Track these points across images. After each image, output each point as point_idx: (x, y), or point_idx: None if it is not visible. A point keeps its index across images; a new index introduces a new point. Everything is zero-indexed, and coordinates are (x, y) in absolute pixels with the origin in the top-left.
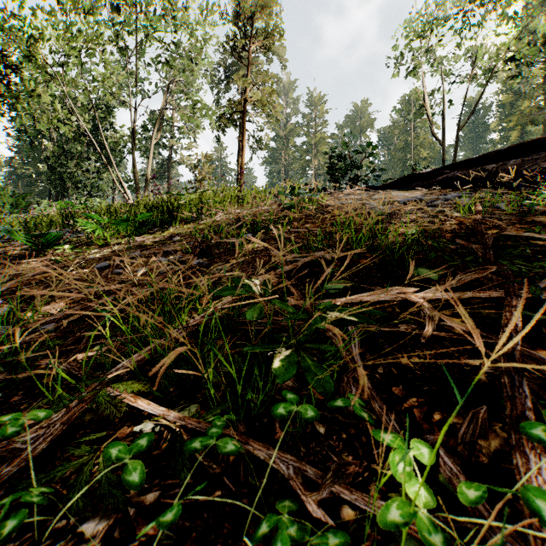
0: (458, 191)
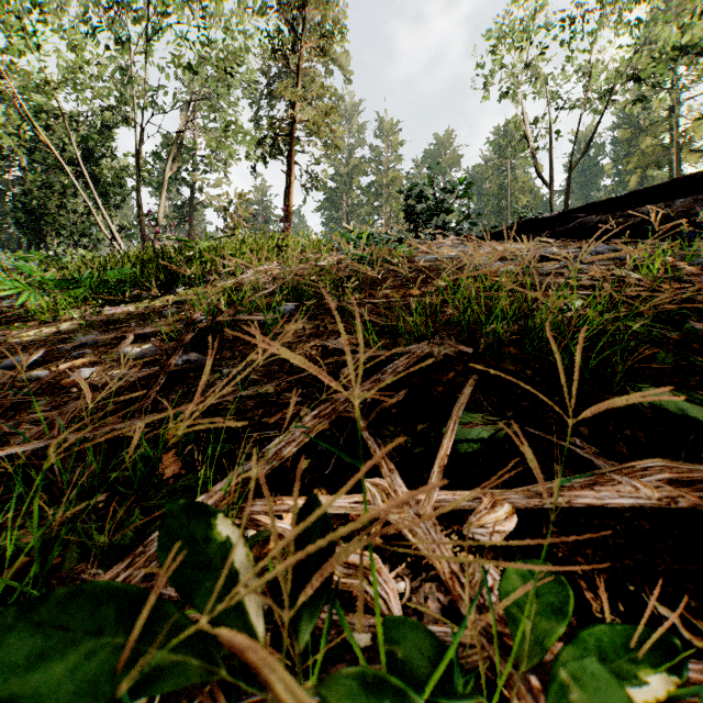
0: (608, 242)
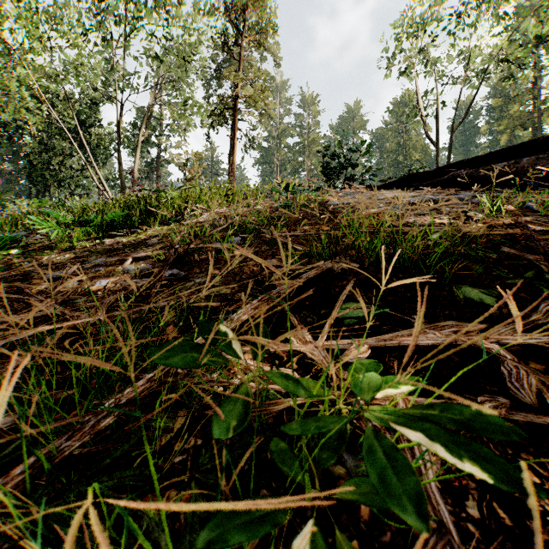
0: (470, 190)
